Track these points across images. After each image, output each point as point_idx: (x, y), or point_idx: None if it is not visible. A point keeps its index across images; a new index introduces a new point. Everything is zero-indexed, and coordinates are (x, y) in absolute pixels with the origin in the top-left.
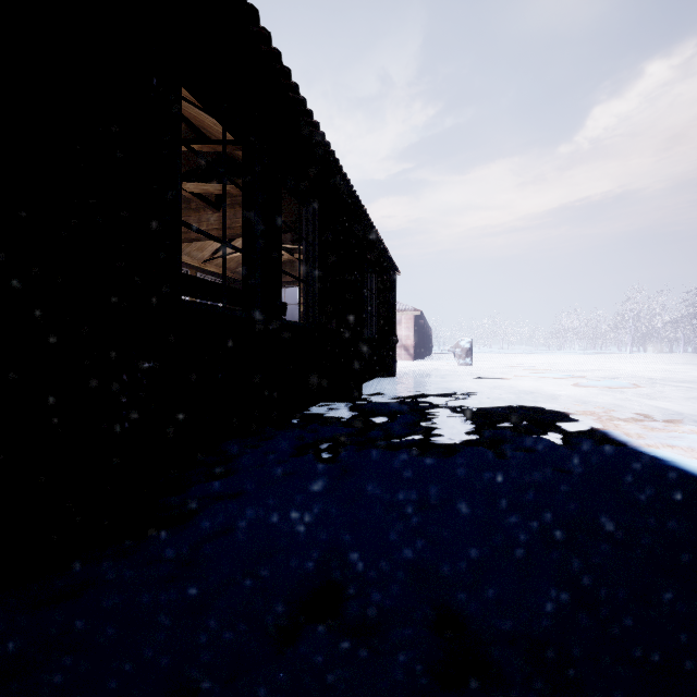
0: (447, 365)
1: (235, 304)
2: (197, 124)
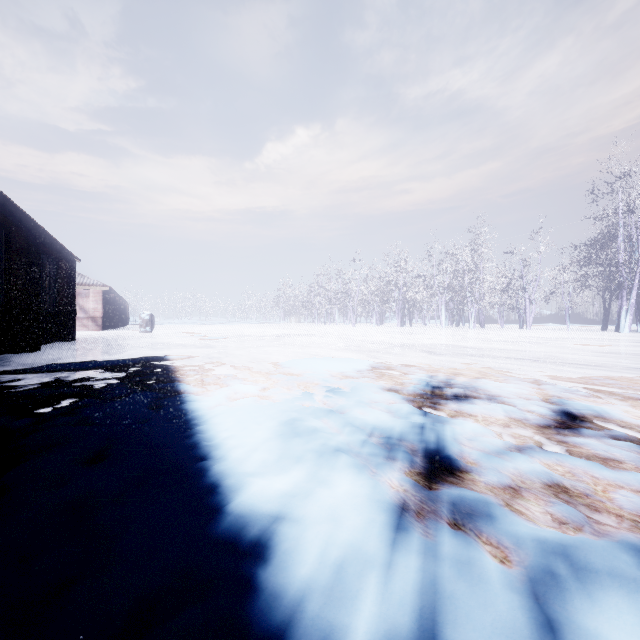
0: (131, 333)
1: None
2: None
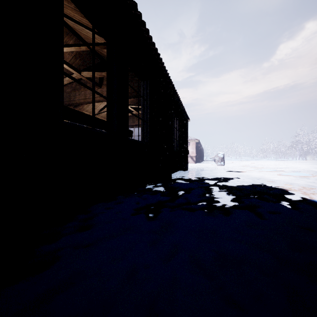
0: (211, 165)
1: (103, 128)
2: (88, 42)
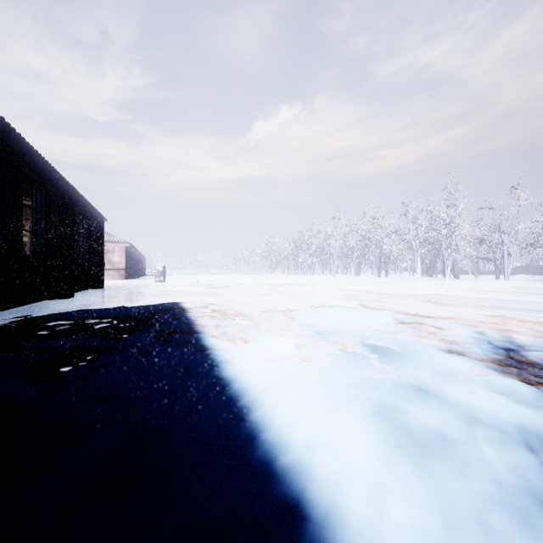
0: (148, 282)
1: None
2: None
